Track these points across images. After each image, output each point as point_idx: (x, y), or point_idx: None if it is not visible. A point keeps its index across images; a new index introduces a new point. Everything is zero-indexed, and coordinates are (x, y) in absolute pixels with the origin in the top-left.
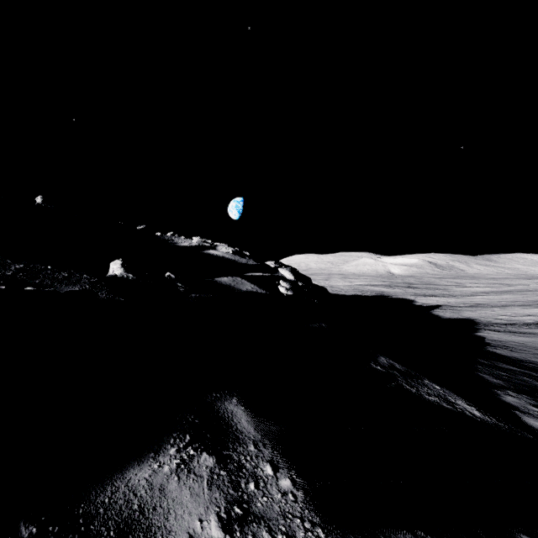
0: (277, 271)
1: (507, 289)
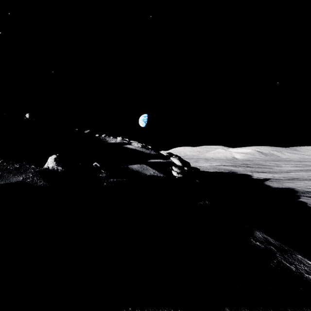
0: (169, 158)
1: (310, 168)
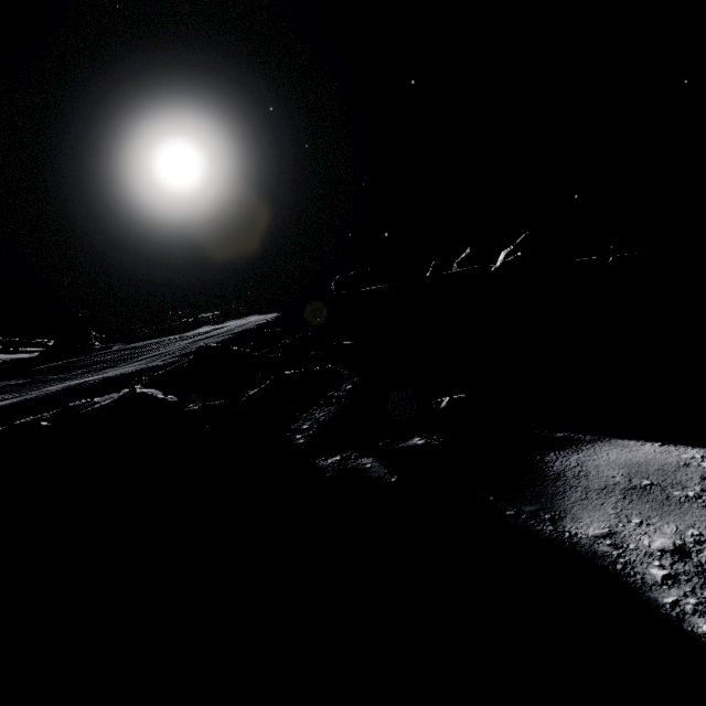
0: None
1: None
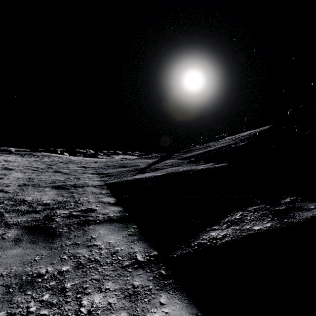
0: None
1: None
